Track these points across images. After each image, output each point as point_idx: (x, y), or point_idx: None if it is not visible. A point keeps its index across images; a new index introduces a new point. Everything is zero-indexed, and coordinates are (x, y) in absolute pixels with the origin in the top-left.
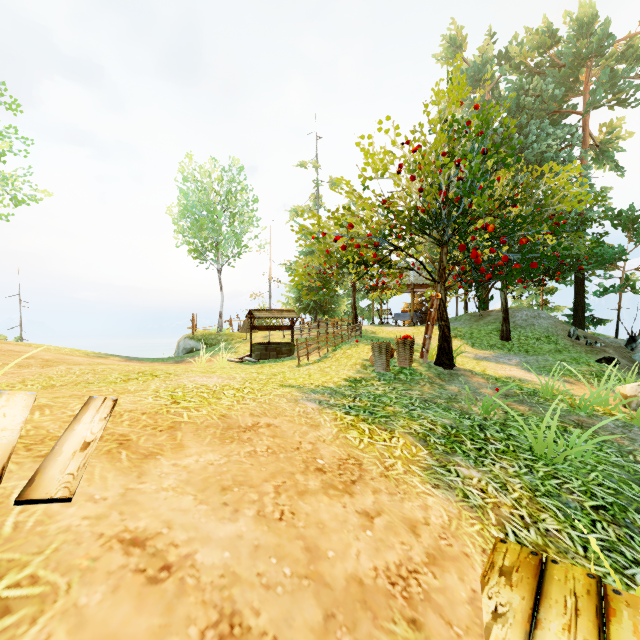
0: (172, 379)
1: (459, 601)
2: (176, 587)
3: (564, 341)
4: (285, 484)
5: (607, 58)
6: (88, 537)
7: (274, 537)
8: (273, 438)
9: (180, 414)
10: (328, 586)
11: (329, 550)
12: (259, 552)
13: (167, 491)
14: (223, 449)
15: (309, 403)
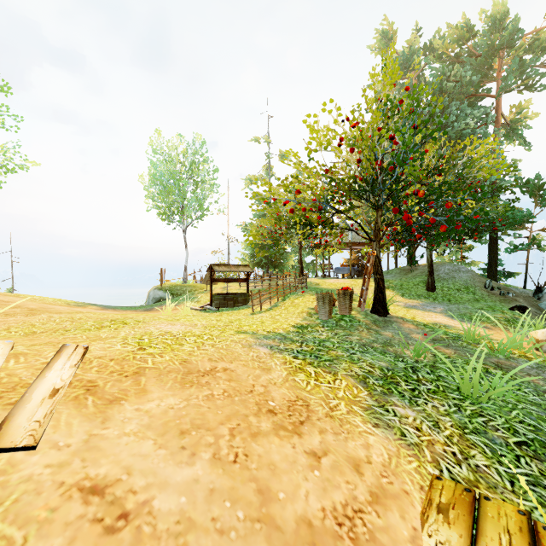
0: (140, 326)
1: (402, 540)
2: (132, 536)
3: (481, 291)
4: (239, 426)
5: (516, 49)
6: (49, 486)
7: (228, 480)
8: (229, 382)
9: (145, 360)
10: (279, 529)
11: (280, 492)
12: (214, 496)
13: (129, 436)
14: (183, 393)
15: (261, 348)
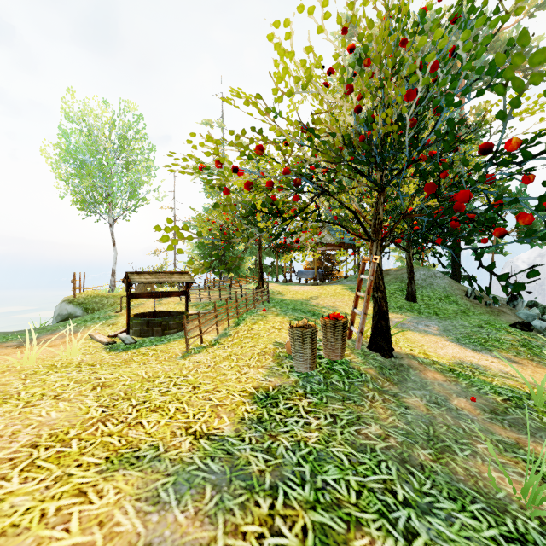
0: None
1: None
2: None
3: (463, 301)
4: None
5: None
6: None
7: None
8: None
9: None
10: None
11: None
12: None
13: None
14: None
15: None
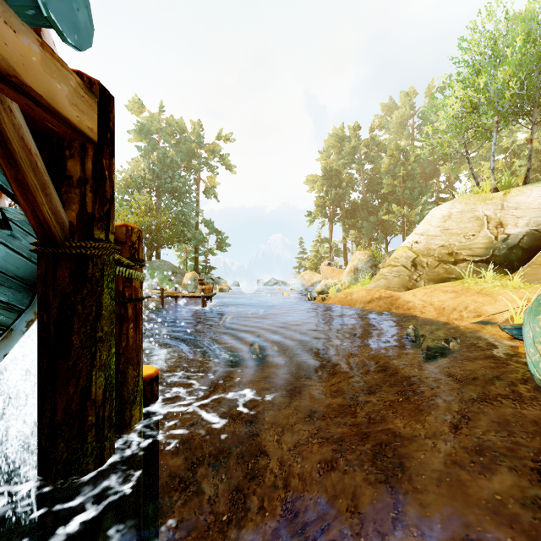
0: None
1: None
2: None
3: (169, 274)
4: None
5: (207, 148)
6: None
7: None
8: None
9: None
10: None
11: None
12: None
13: None
14: None
15: None
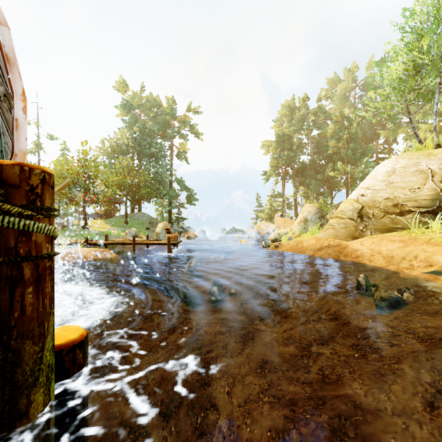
0: None
1: None
2: None
3: (147, 224)
4: None
5: (179, 120)
6: None
7: None
8: None
9: None
10: None
11: None
12: None
13: None
14: None
15: None
